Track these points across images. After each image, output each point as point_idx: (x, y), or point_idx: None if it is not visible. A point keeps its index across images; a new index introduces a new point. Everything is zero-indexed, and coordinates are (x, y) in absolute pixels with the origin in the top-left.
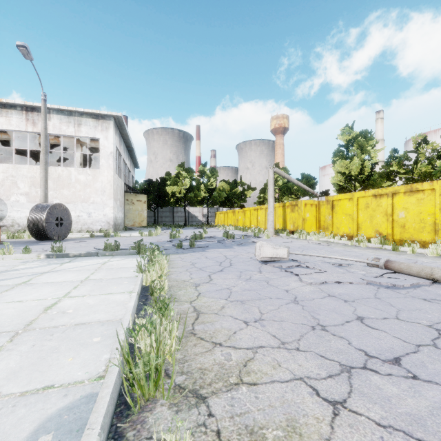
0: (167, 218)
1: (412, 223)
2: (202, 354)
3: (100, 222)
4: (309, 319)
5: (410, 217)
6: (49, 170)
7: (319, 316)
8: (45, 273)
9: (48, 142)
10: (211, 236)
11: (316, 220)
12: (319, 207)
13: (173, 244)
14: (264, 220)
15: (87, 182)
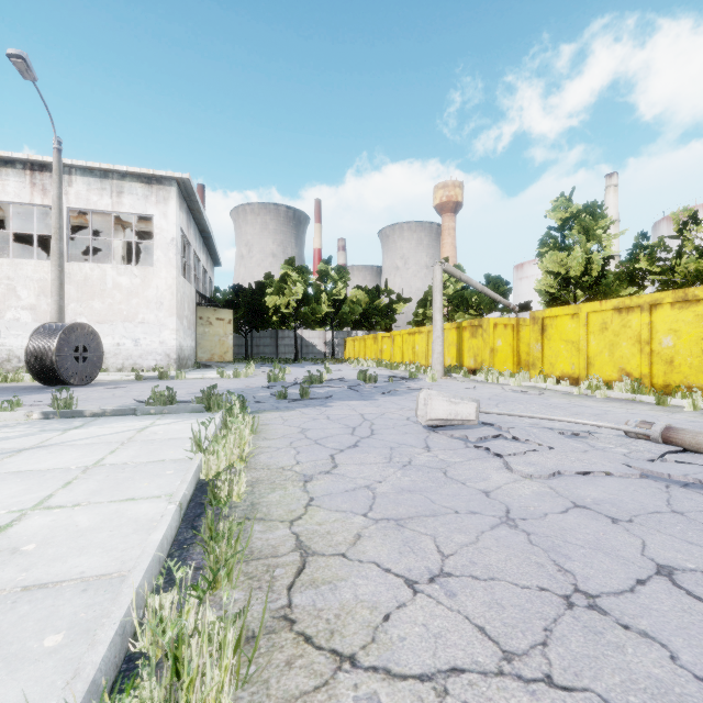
0: (267, 348)
1: (686, 356)
2: (306, 700)
3: (155, 355)
4: (552, 573)
5: (682, 346)
6: (69, 268)
7: (571, 564)
8: (24, 451)
9: (68, 222)
10: (337, 377)
11: (513, 350)
12: (518, 330)
13: (271, 392)
14: (425, 352)
15: (133, 288)
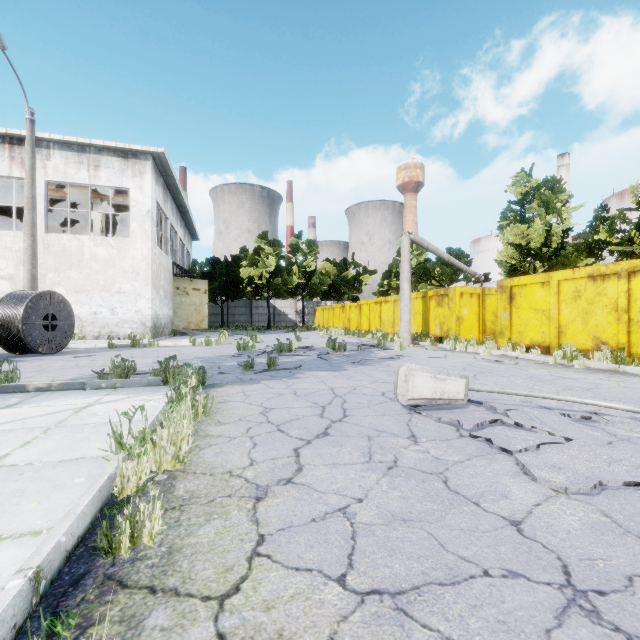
0: (242, 317)
1: None
2: None
3: (131, 323)
4: None
5: None
6: (47, 239)
7: None
8: None
9: (46, 194)
10: (307, 345)
11: (479, 319)
12: (483, 299)
13: (238, 362)
14: (391, 320)
15: (110, 258)
